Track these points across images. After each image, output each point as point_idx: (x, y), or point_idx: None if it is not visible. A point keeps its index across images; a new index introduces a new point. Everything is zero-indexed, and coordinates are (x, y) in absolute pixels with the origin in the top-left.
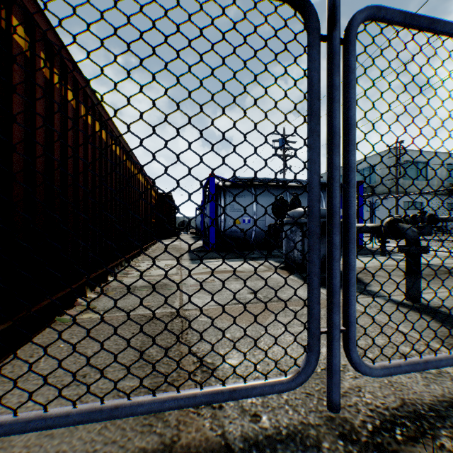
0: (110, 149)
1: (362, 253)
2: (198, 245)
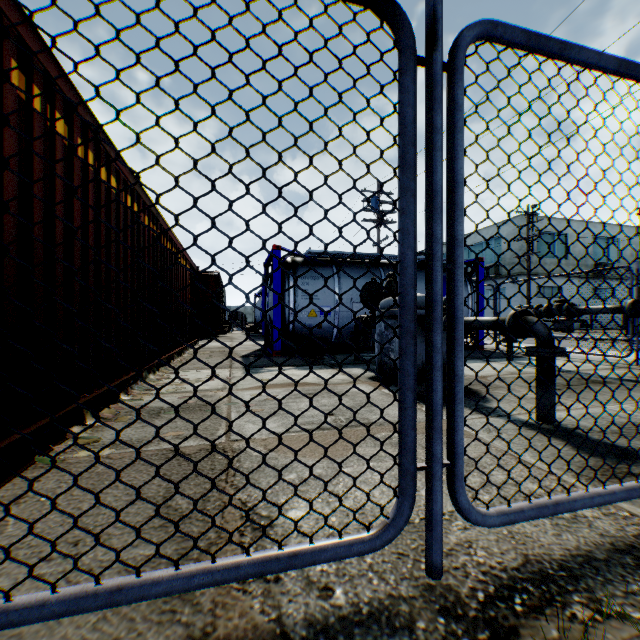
0: (124, 207)
1: (482, 357)
2: (257, 346)
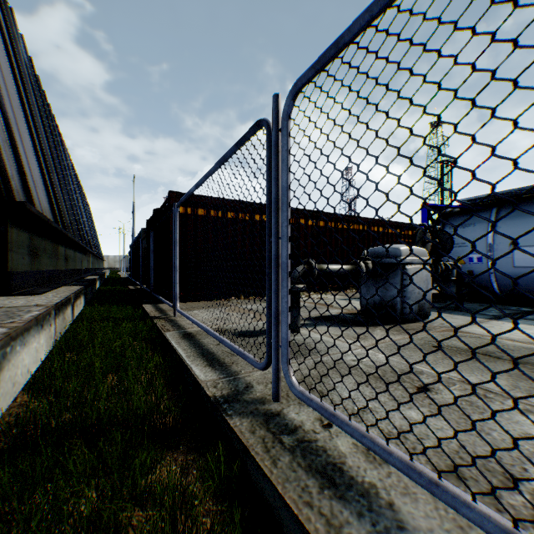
0: None
1: None
2: None
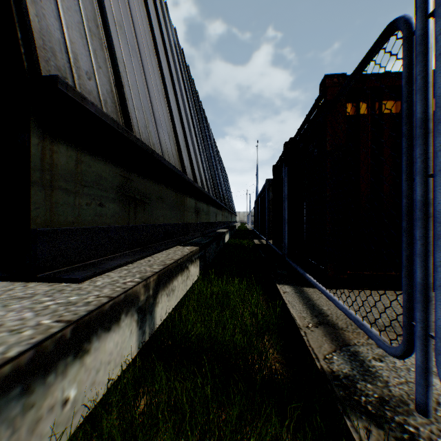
0: None
1: None
2: None
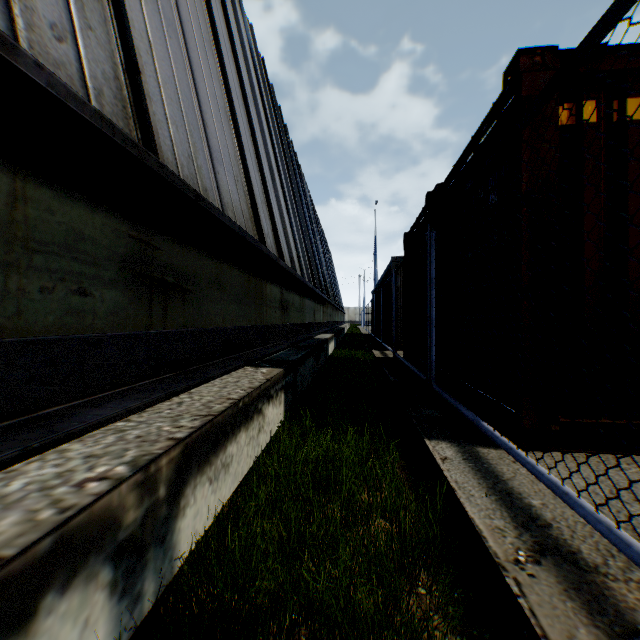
0: None
1: None
2: None
